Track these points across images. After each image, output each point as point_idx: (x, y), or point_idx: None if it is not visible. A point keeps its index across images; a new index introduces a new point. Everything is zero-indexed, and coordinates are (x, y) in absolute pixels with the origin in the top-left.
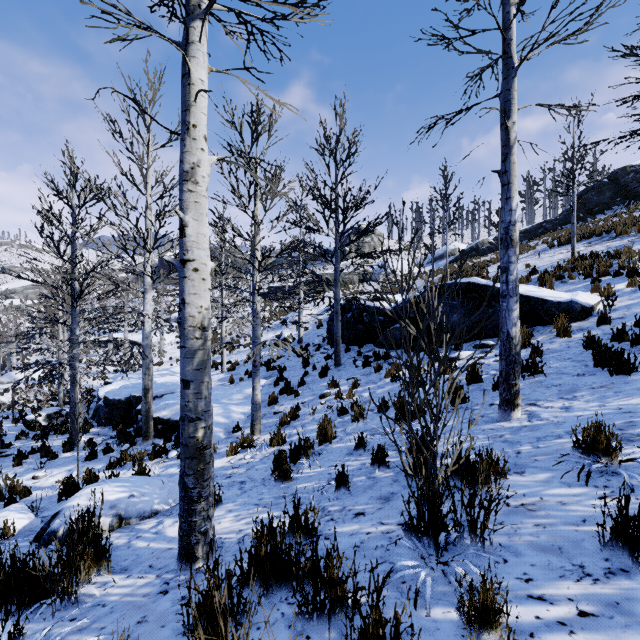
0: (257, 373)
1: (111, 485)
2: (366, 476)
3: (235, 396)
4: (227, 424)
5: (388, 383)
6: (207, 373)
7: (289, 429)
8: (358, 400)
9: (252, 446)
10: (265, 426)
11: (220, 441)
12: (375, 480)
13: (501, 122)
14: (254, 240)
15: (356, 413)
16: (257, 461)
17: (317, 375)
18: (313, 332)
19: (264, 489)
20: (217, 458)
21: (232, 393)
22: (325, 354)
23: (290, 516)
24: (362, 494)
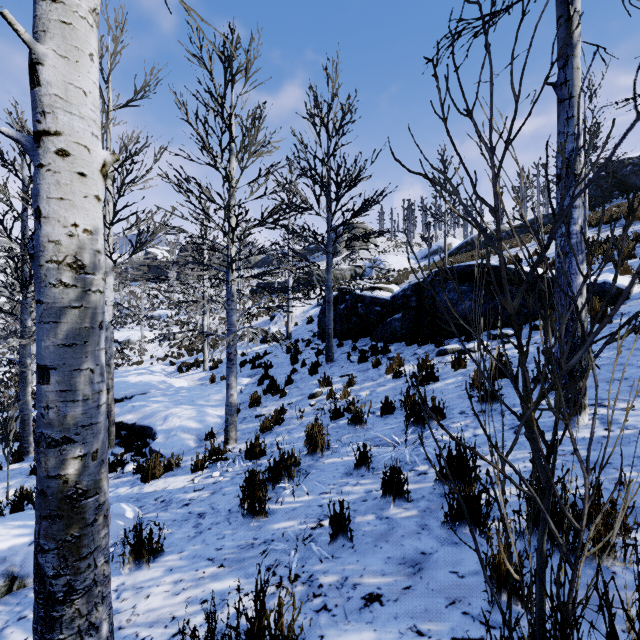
0: (232, 368)
1: (8, 525)
2: (375, 514)
3: (213, 397)
4: (199, 430)
5: (390, 380)
6: (89, 353)
7: (271, 436)
8: (355, 400)
9: (224, 459)
10: (244, 432)
11: (189, 451)
12: (390, 523)
13: (558, 14)
14: (227, 203)
15: (354, 417)
16: (227, 481)
17: (306, 372)
18: (303, 328)
19: (227, 529)
20: (180, 474)
21: (210, 393)
22: (316, 350)
23: (248, 618)
24: (372, 551)
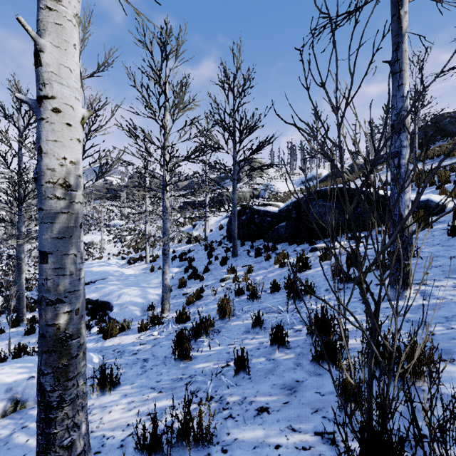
0: (166, 260)
1: (12, 366)
2: (265, 357)
3: (153, 281)
4: (143, 304)
5: (277, 268)
6: (74, 243)
7: (194, 308)
8: (252, 283)
9: (161, 323)
10: (174, 305)
11: (136, 318)
12: (275, 363)
13: (392, 13)
14: (163, 144)
15: (251, 293)
16: (163, 337)
17: (218, 264)
18: (216, 233)
19: (164, 369)
20: (130, 334)
21: (151, 278)
22: (225, 248)
23: (179, 420)
24: (263, 380)
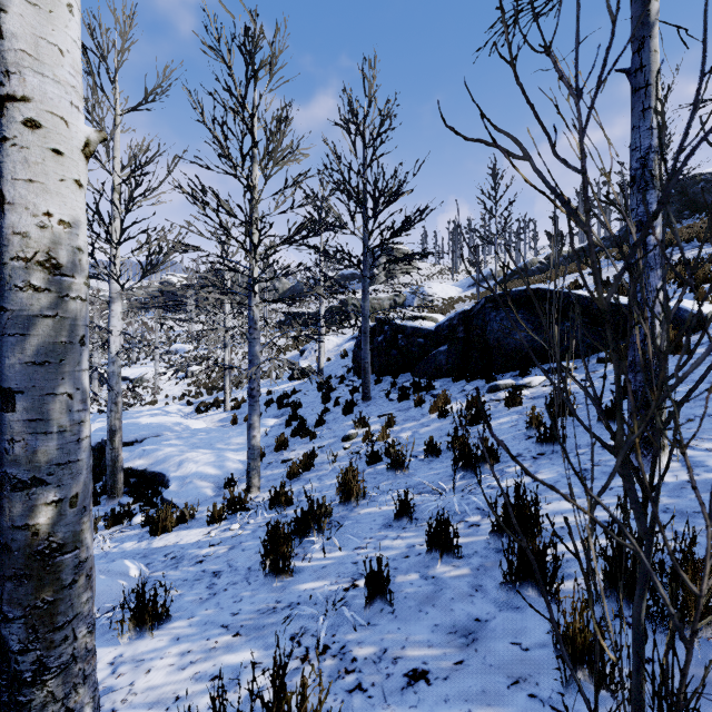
0: (255, 406)
1: None
2: (419, 573)
3: (235, 439)
4: (218, 476)
5: (434, 420)
6: (67, 374)
7: (299, 484)
8: (395, 443)
9: (245, 509)
10: (268, 479)
11: (205, 500)
12: (437, 583)
13: None
14: (249, 217)
15: (394, 461)
16: (247, 534)
17: (340, 412)
18: (336, 363)
19: (246, 590)
20: (194, 527)
21: (231, 436)
22: (350, 387)
23: (263, 702)
24: (416, 617)
